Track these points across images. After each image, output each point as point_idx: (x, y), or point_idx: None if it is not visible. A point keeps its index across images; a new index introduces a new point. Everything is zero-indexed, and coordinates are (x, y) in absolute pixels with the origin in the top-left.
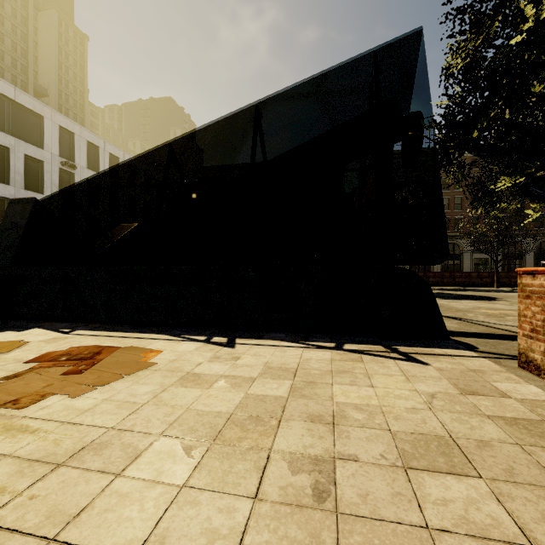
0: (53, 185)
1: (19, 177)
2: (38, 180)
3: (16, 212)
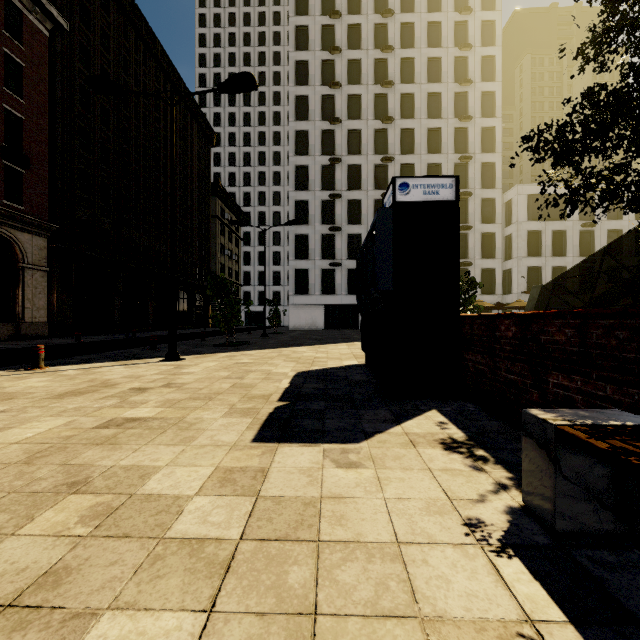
0: (573, 247)
1: (547, 249)
2: (562, 246)
3: (534, 292)
